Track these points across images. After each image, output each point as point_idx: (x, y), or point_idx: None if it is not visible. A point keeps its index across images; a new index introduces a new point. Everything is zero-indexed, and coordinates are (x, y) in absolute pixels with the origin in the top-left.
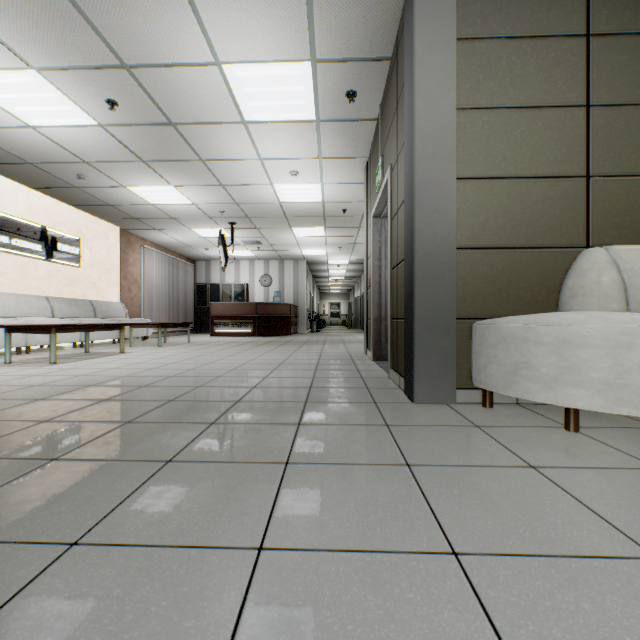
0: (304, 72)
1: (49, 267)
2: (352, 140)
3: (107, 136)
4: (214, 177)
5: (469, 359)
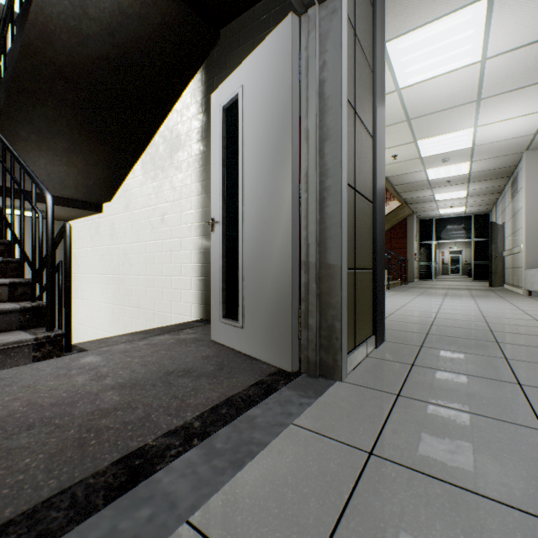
0: None
1: None
2: None
3: None
4: None
5: None
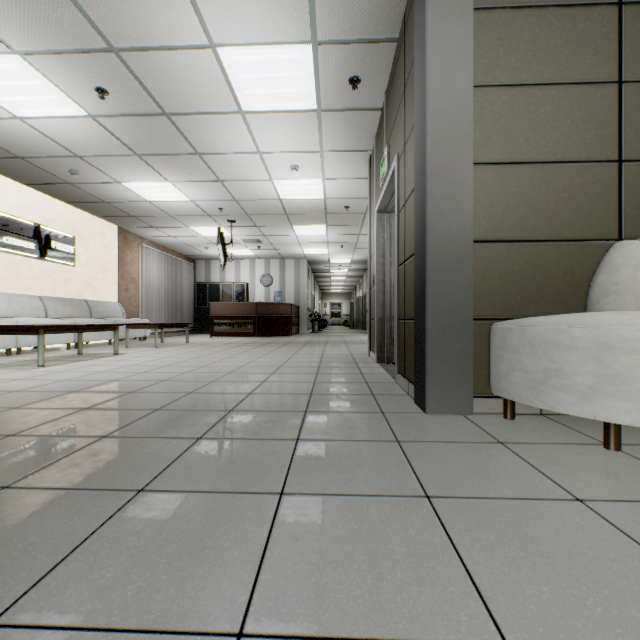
0: (304, 56)
1: (43, 266)
2: (355, 131)
3: (99, 128)
4: (212, 172)
5: (487, 364)
